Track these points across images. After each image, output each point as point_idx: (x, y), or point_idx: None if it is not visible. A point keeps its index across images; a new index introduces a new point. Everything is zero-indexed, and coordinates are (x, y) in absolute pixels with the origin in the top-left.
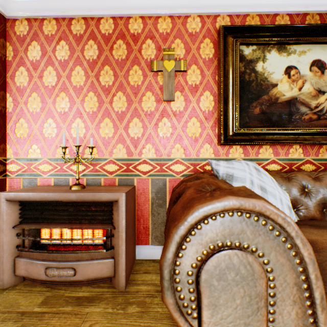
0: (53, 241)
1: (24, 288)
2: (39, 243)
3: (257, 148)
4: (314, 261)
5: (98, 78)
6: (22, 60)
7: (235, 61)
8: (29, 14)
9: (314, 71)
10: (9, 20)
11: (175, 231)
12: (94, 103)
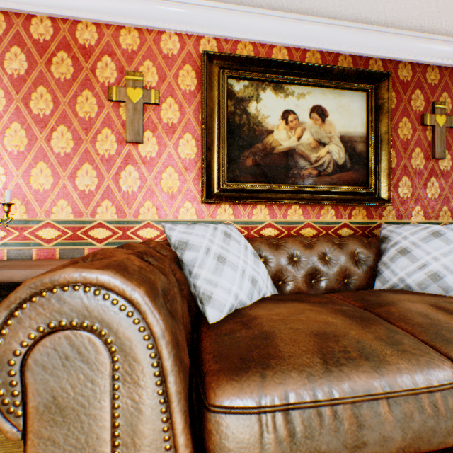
0: None
1: None
2: None
3: (250, 208)
4: (164, 336)
5: (27, 103)
6: None
7: (222, 97)
8: None
9: (315, 118)
10: None
11: None
12: (21, 140)
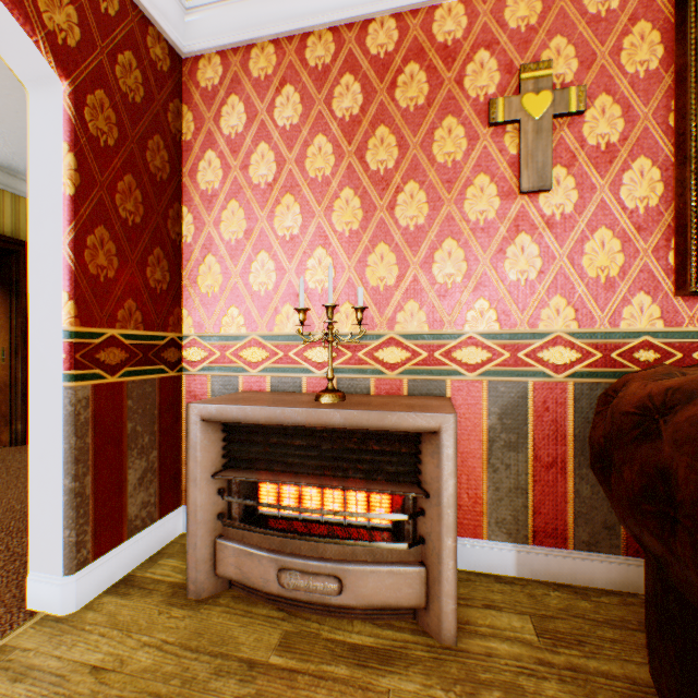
0: (282, 511)
1: (236, 606)
2: (255, 512)
3: None
4: None
5: (362, 156)
6: (211, 137)
7: None
8: (225, 40)
9: None
10: (187, 61)
11: None
12: (354, 213)
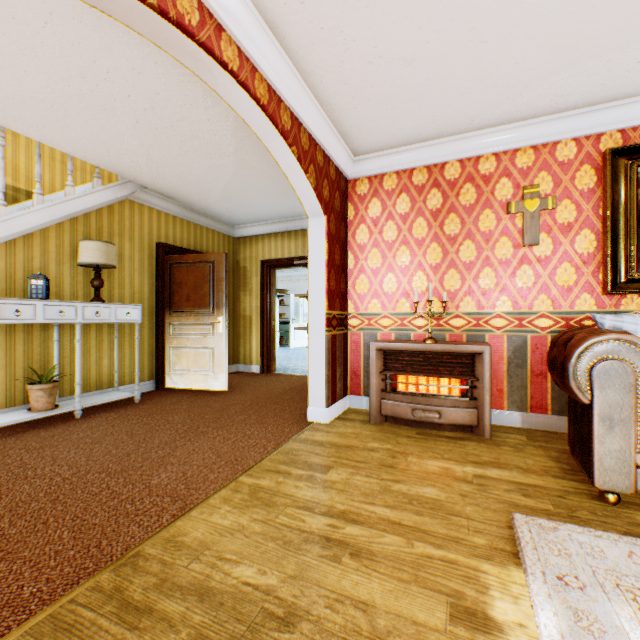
0: (408, 390)
1: (392, 425)
2: (395, 391)
3: None
4: None
5: (441, 227)
6: (362, 218)
7: (629, 189)
8: (371, 173)
9: None
10: (350, 182)
11: (576, 350)
12: (437, 255)
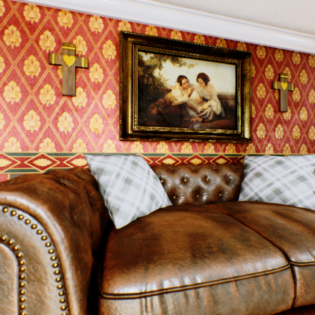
0: None
1: None
2: None
3: (155, 144)
4: (63, 242)
5: None
6: None
7: (134, 65)
8: None
9: (200, 82)
10: None
11: None
12: None
